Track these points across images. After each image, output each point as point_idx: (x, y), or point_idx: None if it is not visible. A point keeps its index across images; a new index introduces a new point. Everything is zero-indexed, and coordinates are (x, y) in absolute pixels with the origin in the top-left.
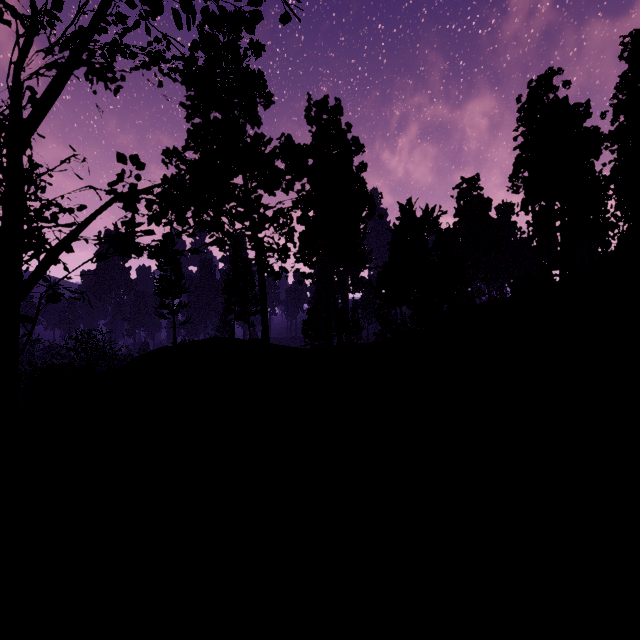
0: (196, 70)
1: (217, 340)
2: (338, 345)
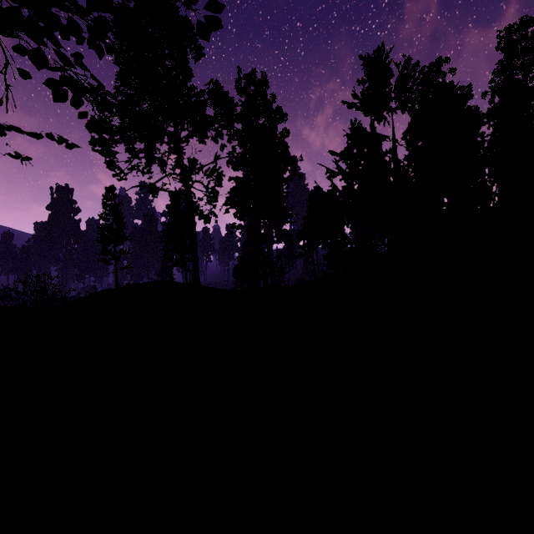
0: None
1: (156, 283)
2: (264, 287)
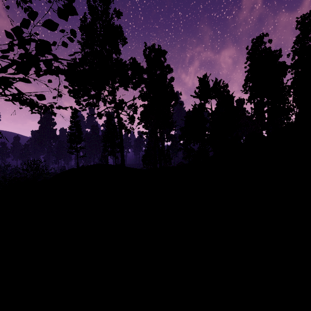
0: (86, 25)
1: (99, 165)
2: (160, 167)
